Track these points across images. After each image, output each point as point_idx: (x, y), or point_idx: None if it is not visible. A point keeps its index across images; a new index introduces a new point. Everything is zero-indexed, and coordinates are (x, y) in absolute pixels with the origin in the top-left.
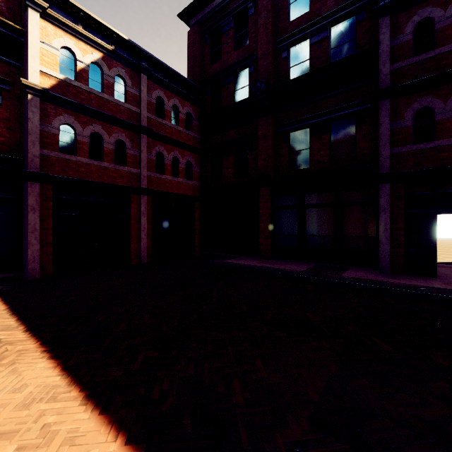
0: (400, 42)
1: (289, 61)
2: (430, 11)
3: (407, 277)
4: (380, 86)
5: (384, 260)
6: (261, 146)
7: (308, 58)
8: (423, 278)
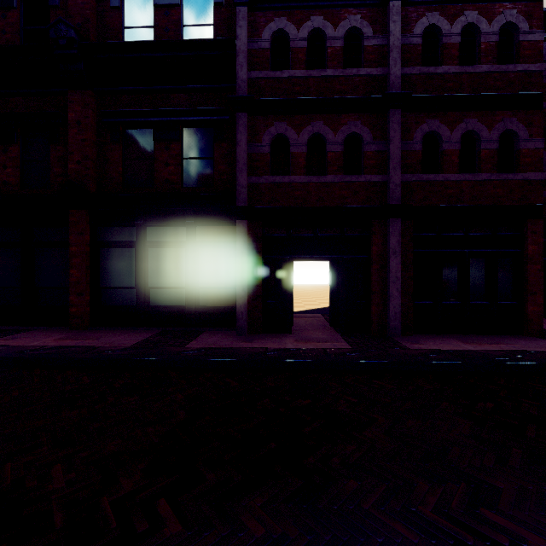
0: (258, 46)
1: (123, 16)
2: (286, 24)
3: (265, 336)
4: (237, 93)
5: (241, 317)
6: (73, 138)
7: (152, 25)
8: (279, 336)
